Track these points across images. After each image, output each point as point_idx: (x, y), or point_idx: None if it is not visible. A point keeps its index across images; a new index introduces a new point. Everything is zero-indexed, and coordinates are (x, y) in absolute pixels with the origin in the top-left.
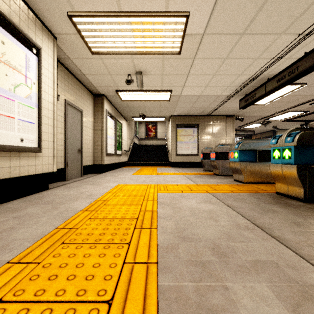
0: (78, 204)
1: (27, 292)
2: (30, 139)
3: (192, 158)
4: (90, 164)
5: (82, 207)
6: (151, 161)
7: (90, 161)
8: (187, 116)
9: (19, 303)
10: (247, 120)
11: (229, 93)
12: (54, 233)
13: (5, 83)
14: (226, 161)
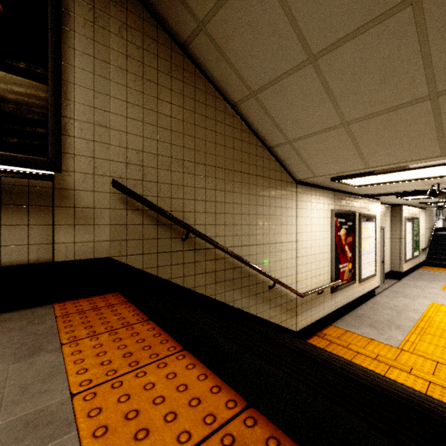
0: (411, 315)
1: (425, 341)
2: (373, 270)
3: None
4: (387, 270)
5: (416, 318)
6: None
7: (388, 268)
8: None
9: (426, 342)
10: None
11: None
12: (415, 327)
13: (368, 247)
14: None
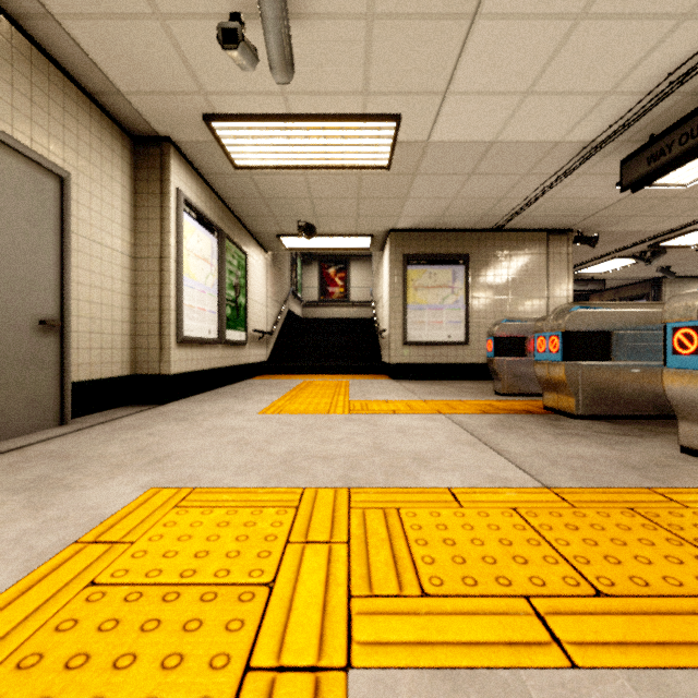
0: None
1: None
2: None
3: (449, 353)
4: (114, 373)
5: None
6: (334, 360)
7: (116, 363)
8: (435, 230)
9: None
10: (600, 247)
11: (597, 131)
12: None
13: None
14: (605, 364)
